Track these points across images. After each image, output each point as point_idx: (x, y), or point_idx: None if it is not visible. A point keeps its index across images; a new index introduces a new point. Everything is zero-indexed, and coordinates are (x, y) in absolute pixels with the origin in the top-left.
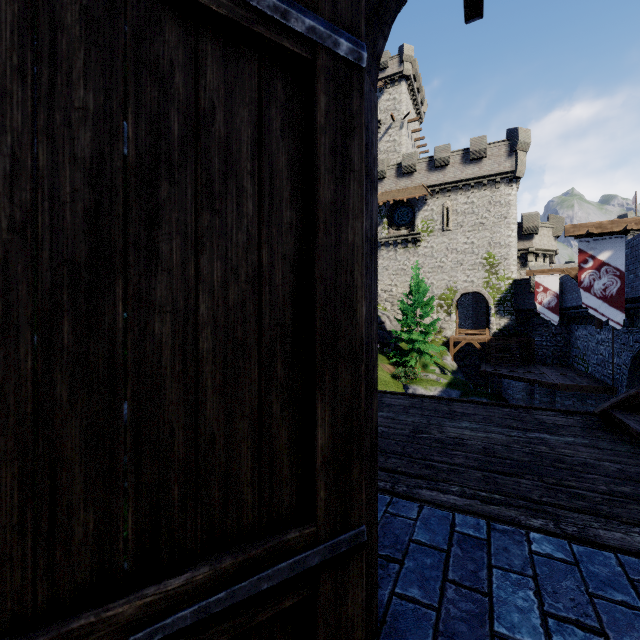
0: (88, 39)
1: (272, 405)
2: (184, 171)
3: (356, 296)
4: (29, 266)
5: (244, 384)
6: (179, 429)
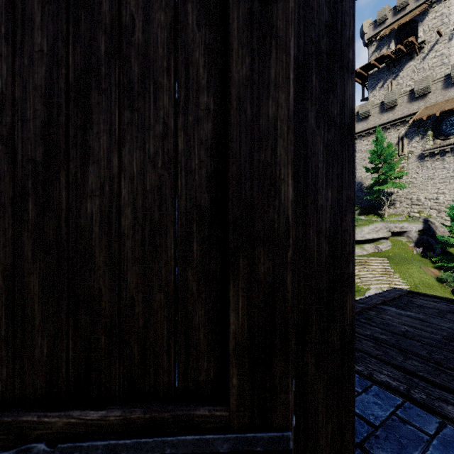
0: (43, 0)
1: (188, 282)
2: (109, 80)
3: (279, 174)
4: (10, 165)
5: (161, 260)
6: (105, 290)
